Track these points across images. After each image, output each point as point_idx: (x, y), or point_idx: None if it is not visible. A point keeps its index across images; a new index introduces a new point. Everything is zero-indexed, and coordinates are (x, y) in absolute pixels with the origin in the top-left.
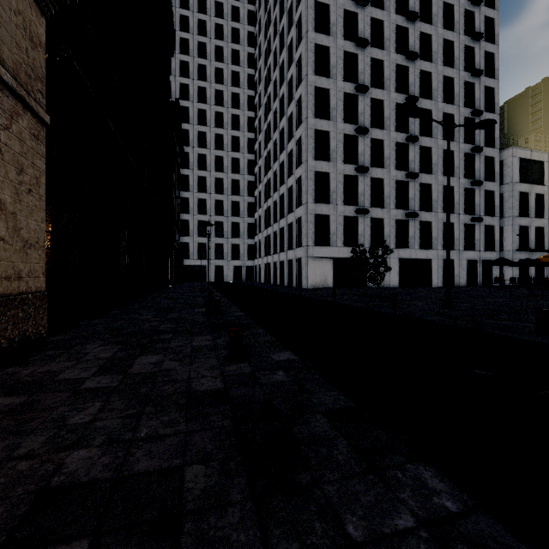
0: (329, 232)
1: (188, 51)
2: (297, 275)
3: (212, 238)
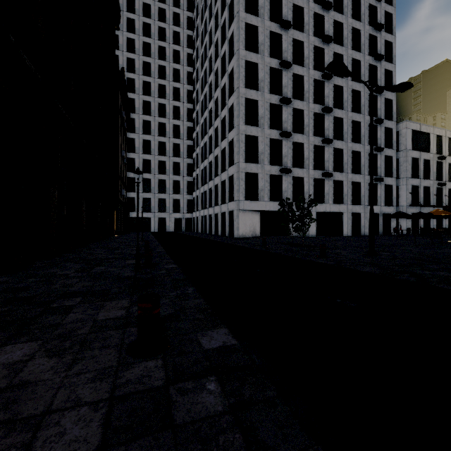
0: (258, 188)
1: (134, 29)
2: (229, 226)
3: (155, 193)
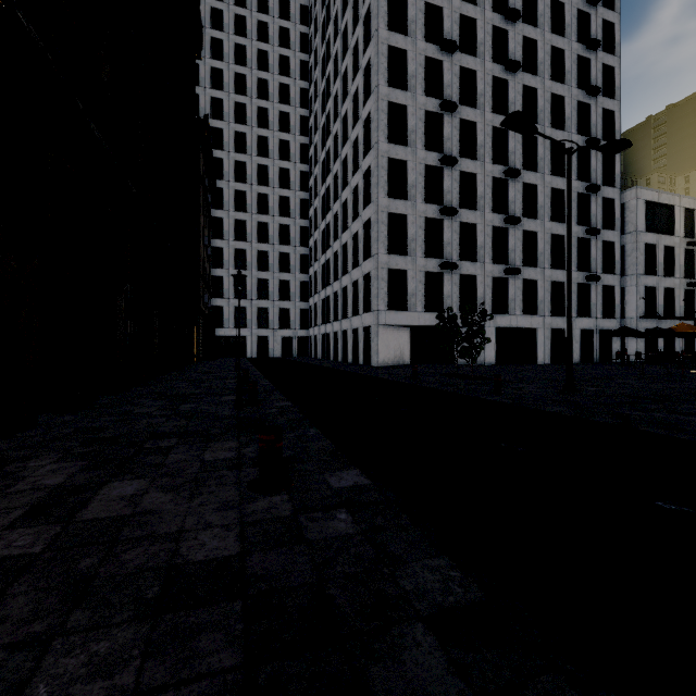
0: (407, 292)
1: (221, 55)
2: (364, 349)
3: (253, 300)
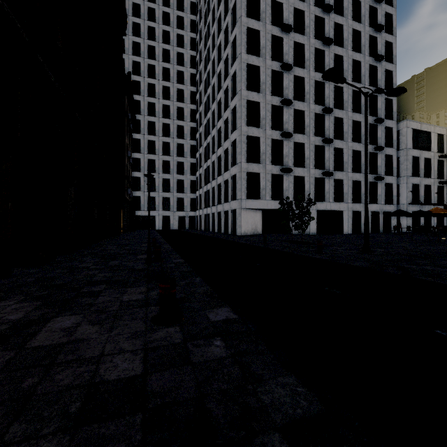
0: (259, 187)
1: (139, 33)
2: (232, 224)
3: (160, 192)
